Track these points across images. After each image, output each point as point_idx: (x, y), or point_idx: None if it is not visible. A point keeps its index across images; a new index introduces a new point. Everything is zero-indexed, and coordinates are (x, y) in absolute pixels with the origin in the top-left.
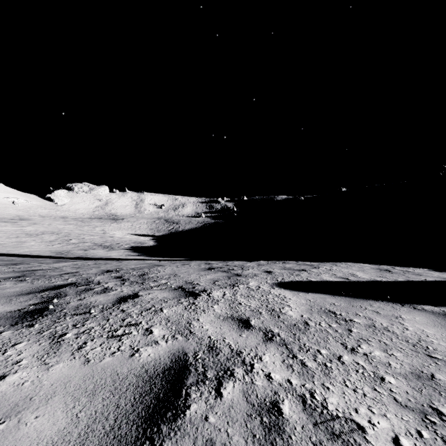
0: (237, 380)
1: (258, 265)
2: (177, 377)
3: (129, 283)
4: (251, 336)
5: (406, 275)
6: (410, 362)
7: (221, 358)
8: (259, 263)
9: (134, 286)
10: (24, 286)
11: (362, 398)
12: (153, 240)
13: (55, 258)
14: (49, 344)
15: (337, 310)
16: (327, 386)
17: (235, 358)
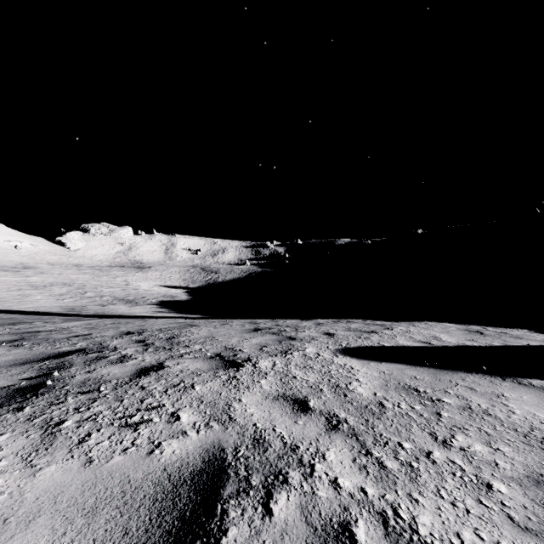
0: (293, 490)
1: (316, 325)
2: (210, 485)
3: (153, 350)
4: (310, 424)
5: (503, 338)
6: (524, 460)
7: (270, 456)
8: (317, 322)
9: (160, 354)
10: (20, 354)
11: (465, 516)
12: (187, 292)
13: (65, 315)
14: (41, 436)
15: (420, 386)
16: (416, 497)
17: (290, 456)
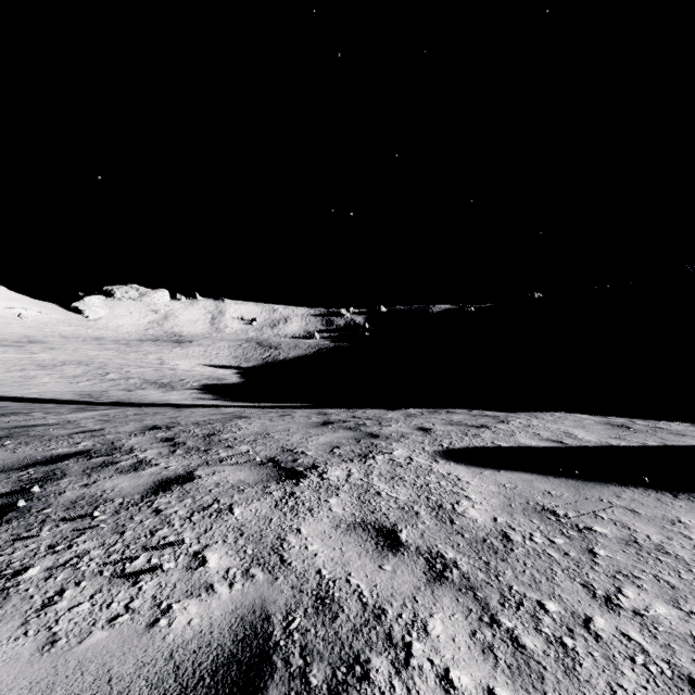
0: (378, 694)
1: (405, 417)
2: (242, 686)
3: (183, 452)
4: (403, 570)
5: (659, 435)
6: None
7: (341, 628)
8: (407, 412)
9: (191, 458)
10: None
11: None
12: (238, 374)
13: (77, 403)
14: None
15: (558, 506)
16: None
17: (372, 628)
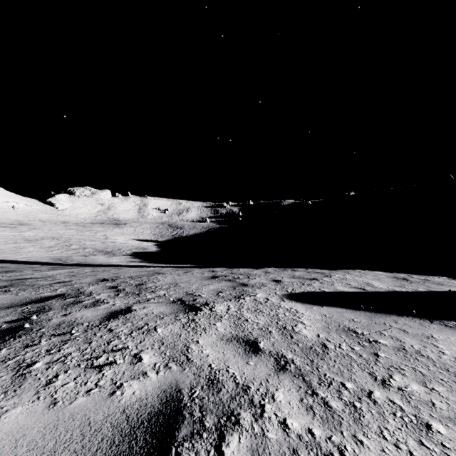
0: (244, 431)
1: (265, 273)
2: (166, 427)
3: (123, 295)
4: (261, 364)
5: (426, 285)
6: None
7: (223, 397)
8: (266, 270)
9: (129, 298)
10: (6, 298)
11: None
12: (156, 245)
13: (52, 264)
14: (11, 378)
15: (358, 328)
16: (361, 439)
17: (241, 396)
